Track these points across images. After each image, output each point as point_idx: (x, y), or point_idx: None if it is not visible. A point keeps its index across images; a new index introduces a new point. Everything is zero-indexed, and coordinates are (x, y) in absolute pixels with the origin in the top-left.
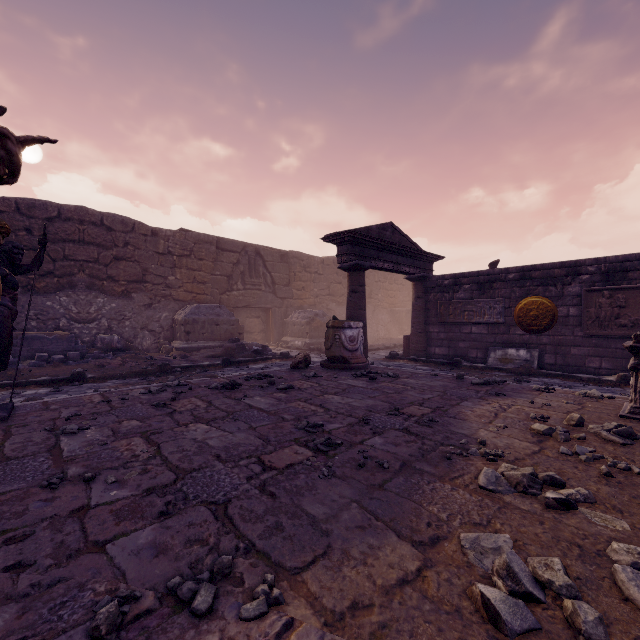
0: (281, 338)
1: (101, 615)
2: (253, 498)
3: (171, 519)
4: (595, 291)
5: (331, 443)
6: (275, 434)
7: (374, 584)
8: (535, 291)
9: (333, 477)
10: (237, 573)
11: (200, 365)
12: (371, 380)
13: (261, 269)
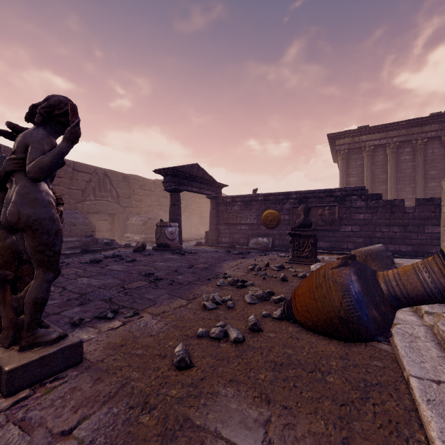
0: (124, 235)
1: (75, 319)
2: (122, 297)
3: (86, 305)
4: (296, 207)
5: (157, 278)
6: (128, 278)
7: (171, 308)
8: (271, 207)
9: (158, 288)
10: (121, 312)
11: (64, 253)
12: (182, 255)
13: (108, 186)
